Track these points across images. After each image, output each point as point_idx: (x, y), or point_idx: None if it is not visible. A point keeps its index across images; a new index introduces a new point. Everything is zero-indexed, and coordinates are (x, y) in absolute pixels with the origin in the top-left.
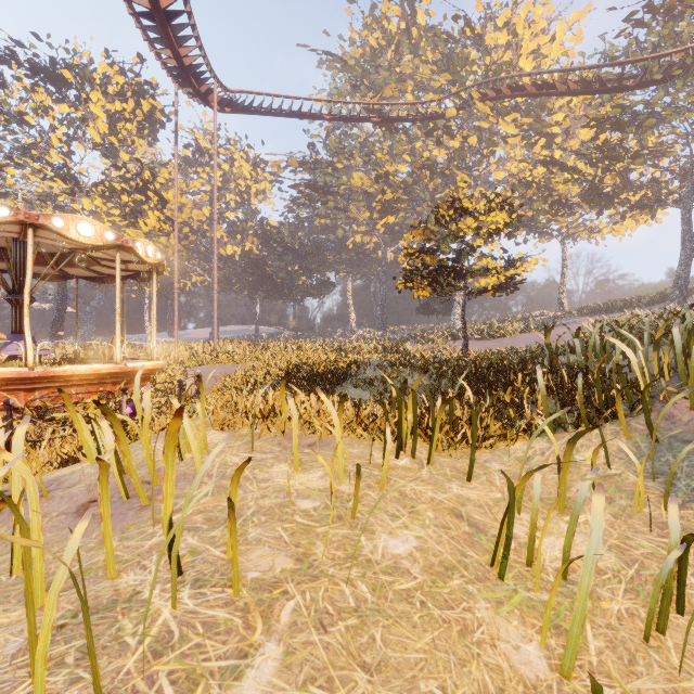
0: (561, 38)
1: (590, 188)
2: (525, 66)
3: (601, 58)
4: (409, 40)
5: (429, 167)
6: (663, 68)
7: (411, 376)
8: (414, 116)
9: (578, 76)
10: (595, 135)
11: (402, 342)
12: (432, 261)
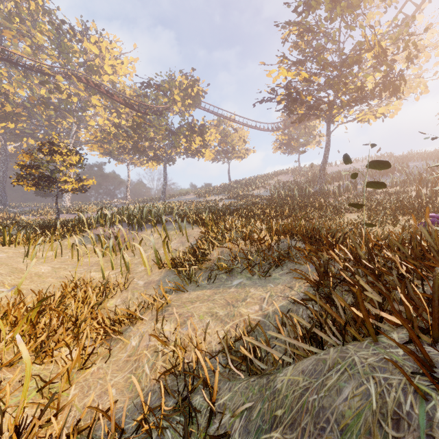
0: (126, 65)
1: (133, 146)
2: (108, 70)
3: (135, 92)
4: (28, 5)
5: (44, 103)
6: (152, 111)
7: (18, 230)
8: (31, 67)
9: (122, 98)
10: (131, 126)
11: (22, 214)
12: (36, 173)
